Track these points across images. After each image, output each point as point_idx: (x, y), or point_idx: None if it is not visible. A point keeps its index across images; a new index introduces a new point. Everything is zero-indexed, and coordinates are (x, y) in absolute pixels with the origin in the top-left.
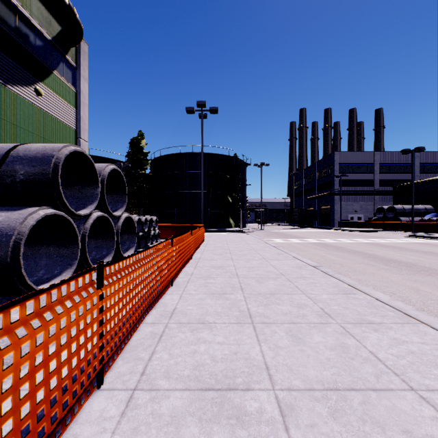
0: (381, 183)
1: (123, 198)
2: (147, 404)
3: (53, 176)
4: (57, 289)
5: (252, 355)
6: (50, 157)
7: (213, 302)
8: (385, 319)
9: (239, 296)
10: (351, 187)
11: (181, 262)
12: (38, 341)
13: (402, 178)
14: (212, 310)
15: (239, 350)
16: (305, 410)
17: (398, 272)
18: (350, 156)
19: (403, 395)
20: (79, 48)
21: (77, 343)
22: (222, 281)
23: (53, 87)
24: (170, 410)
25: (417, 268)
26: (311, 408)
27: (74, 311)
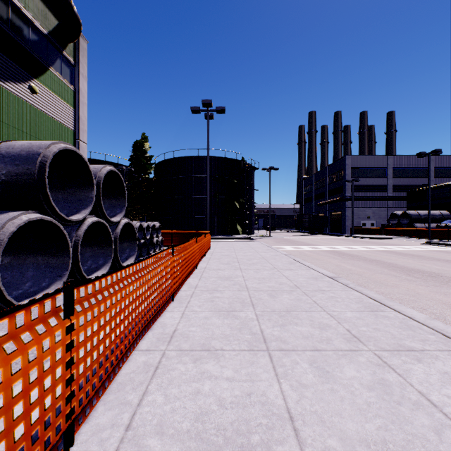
0: (395, 188)
1: (122, 202)
2: None
3: (38, 176)
4: None
5: (270, 398)
6: (36, 154)
7: (220, 321)
8: (427, 345)
9: (250, 314)
10: (363, 193)
11: (184, 273)
12: None
13: (416, 183)
14: (219, 332)
15: (253, 389)
16: None
17: (424, 284)
18: (362, 160)
19: None
20: (77, 44)
21: (25, 403)
22: (230, 295)
23: (49, 84)
24: None
25: (444, 279)
26: None
27: (19, 356)
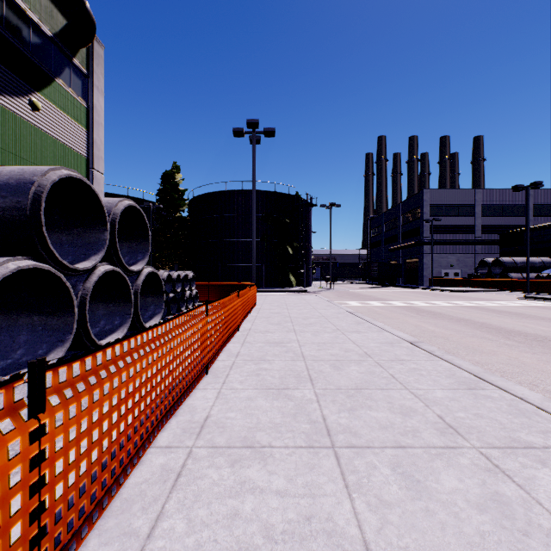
0: (484, 230)
1: (145, 246)
2: None
3: (32, 211)
4: None
5: (339, 524)
6: (29, 183)
7: (269, 403)
8: (550, 440)
9: (308, 393)
10: (445, 235)
11: (221, 337)
12: None
13: (510, 223)
14: (266, 420)
15: (314, 510)
16: None
17: (529, 350)
18: (443, 195)
19: None
20: (91, 49)
21: None
22: (282, 366)
23: (56, 99)
24: None
25: None
26: None
27: None
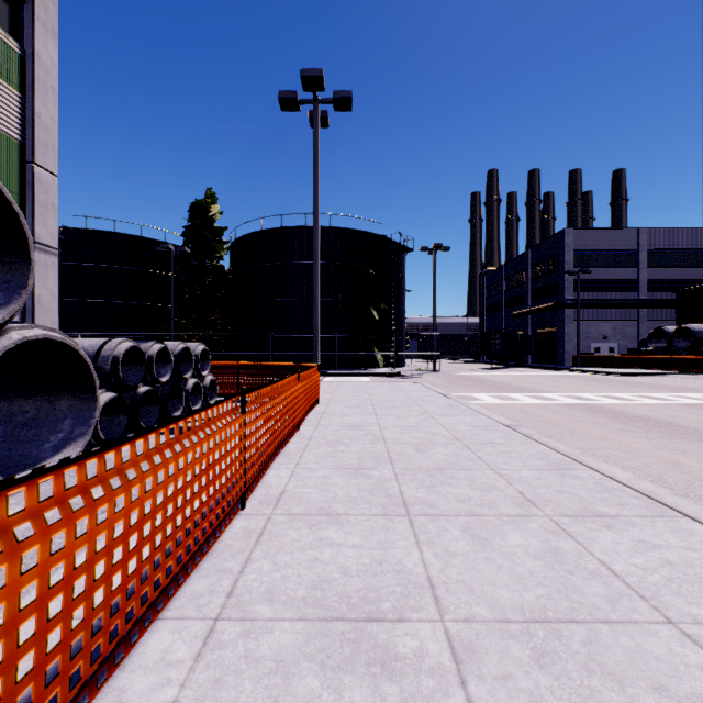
0: (651, 286)
1: (17, 273)
2: None
3: None
4: None
5: None
6: None
7: None
8: None
9: None
10: (596, 294)
11: None
12: None
13: (689, 276)
14: None
15: None
16: None
17: None
18: (593, 236)
19: None
20: None
21: None
22: None
23: None
24: None
25: None
26: None
27: None
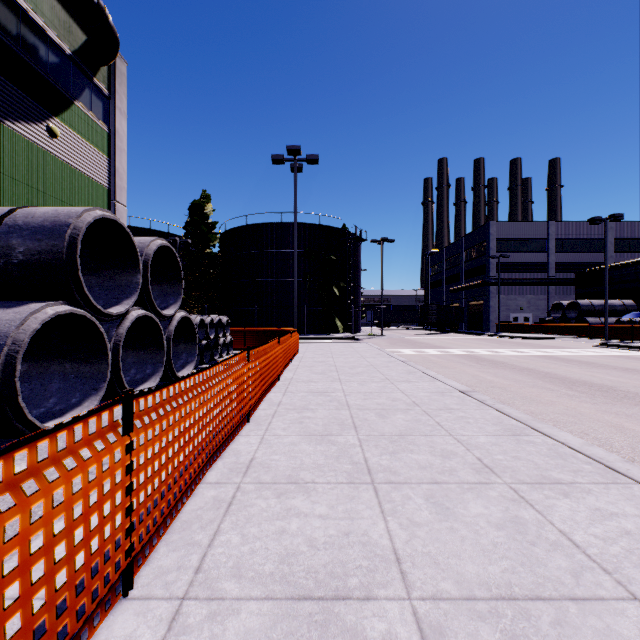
0: (558, 268)
1: (177, 289)
2: (203, 624)
3: (68, 255)
4: (48, 439)
5: (373, 537)
6: (65, 226)
7: (312, 448)
8: (579, 477)
9: (352, 439)
10: (514, 274)
11: (262, 385)
12: (38, 512)
13: (588, 260)
14: (310, 461)
15: (352, 528)
16: (463, 637)
17: (590, 400)
18: (512, 228)
19: (621, 608)
20: (113, 67)
21: (85, 528)
22: (326, 415)
23: (75, 124)
24: (241, 637)
25: (618, 394)
26: (473, 632)
27: (80, 474)
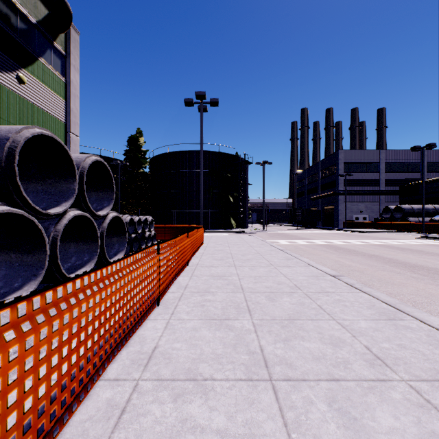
0: (387, 183)
1: (110, 195)
2: None
3: (6, 163)
4: None
5: None
6: (5, 139)
7: (211, 334)
8: None
9: (247, 324)
10: (356, 187)
11: (172, 272)
12: None
13: (408, 177)
14: (209, 350)
15: None
16: None
17: (433, 282)
18: (354, 154)
19: None
20: (68, 35)
21: None
22: (224, 298)
23: (39, 75)
24: None
25: None
26: None
27: None
